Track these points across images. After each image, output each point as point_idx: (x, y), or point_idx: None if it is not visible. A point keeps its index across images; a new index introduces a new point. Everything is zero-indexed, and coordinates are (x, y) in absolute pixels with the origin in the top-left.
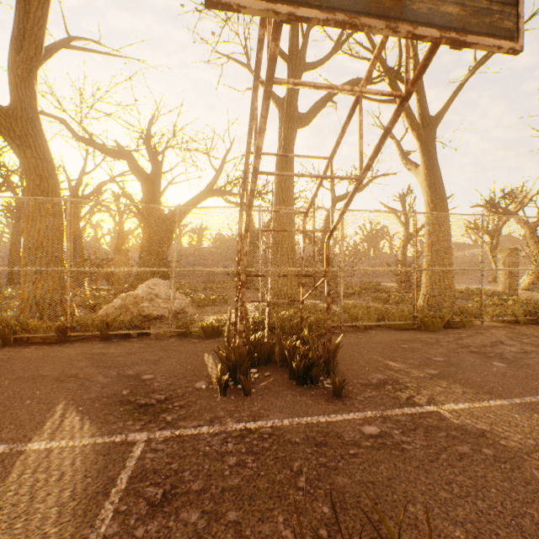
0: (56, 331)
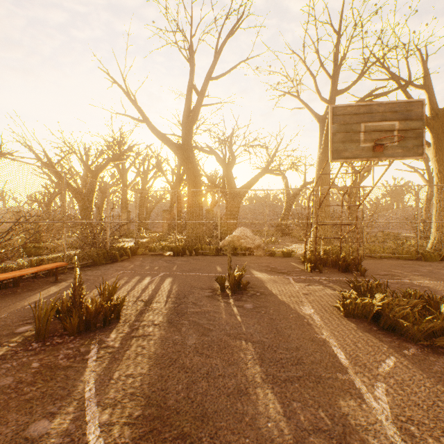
0: (215, 250)
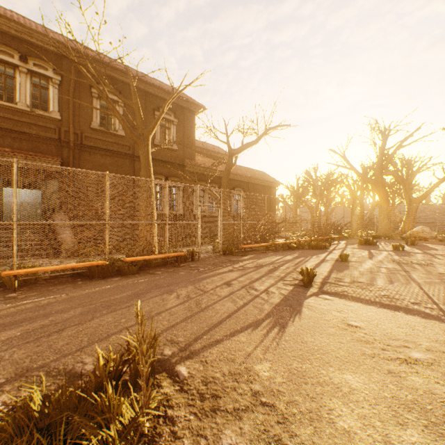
0: (400, 237)
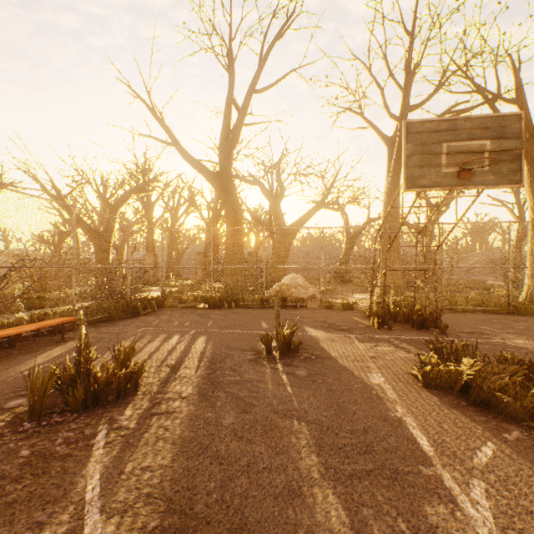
0: (260, 301)
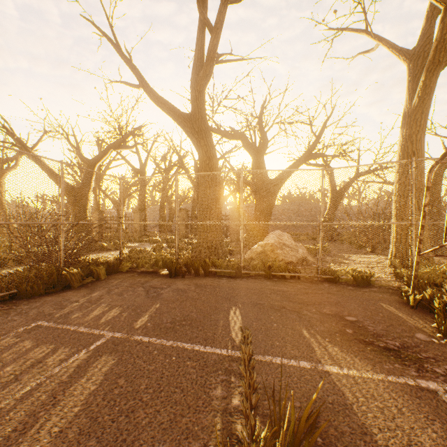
0: (235, 268)
